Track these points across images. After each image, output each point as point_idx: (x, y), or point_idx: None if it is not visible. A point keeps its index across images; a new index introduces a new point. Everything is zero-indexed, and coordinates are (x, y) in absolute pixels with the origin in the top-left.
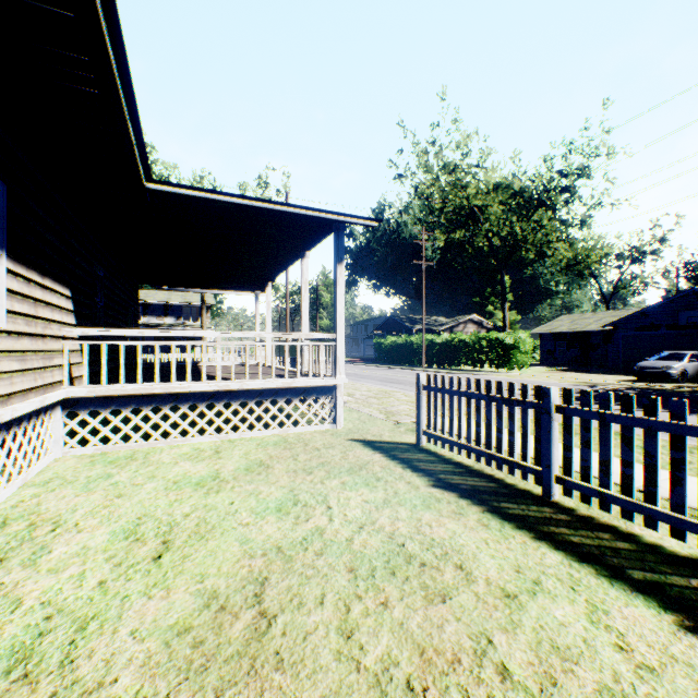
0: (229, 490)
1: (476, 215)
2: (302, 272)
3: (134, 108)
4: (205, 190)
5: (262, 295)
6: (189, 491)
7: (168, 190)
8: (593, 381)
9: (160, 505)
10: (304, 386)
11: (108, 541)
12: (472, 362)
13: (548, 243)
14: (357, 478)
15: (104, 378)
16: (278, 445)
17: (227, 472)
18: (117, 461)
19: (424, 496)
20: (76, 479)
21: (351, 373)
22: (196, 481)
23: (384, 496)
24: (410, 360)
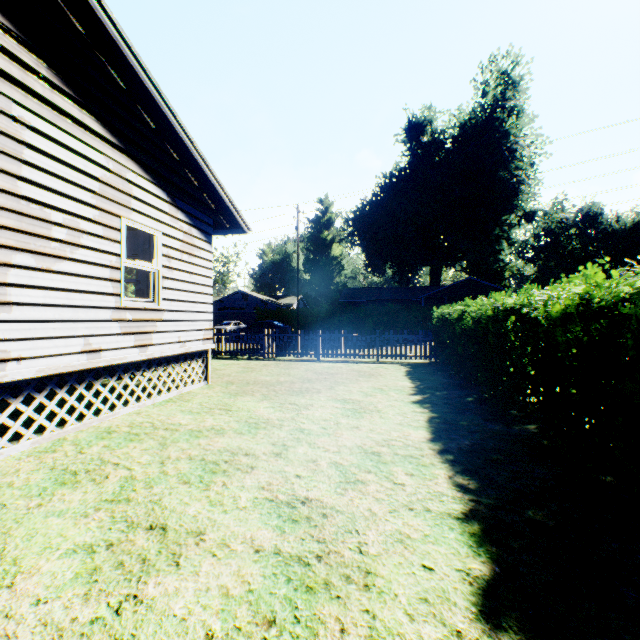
0: None
1: None
2: None
3: None
4: None
5: None
6: None
7: None
8: None
9: None
10: None
11: None
12: None
13: None
14: None
15: None
16: None
17: None
18: None
19: None
20: None
21: None
22: None
23: None
24: None
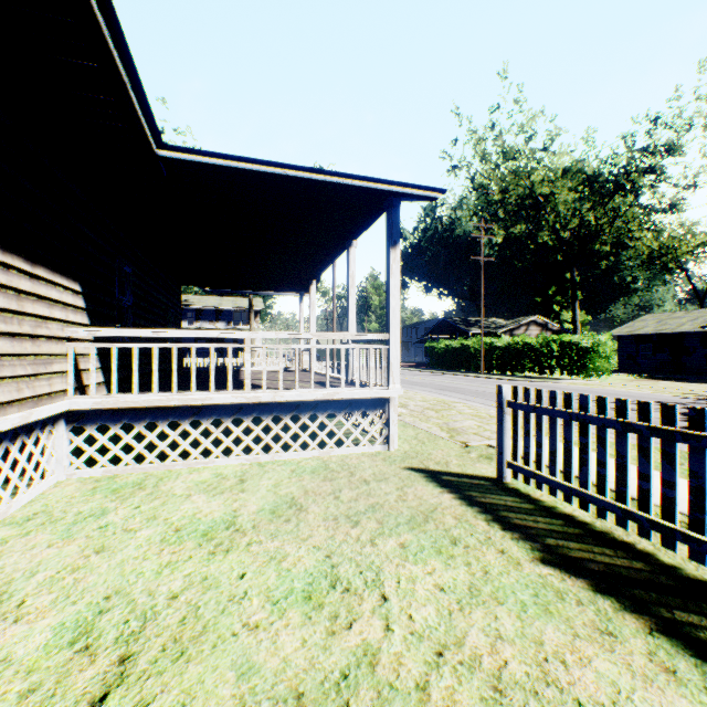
0: (243, 548)
1: (541, 204)
2: (348, 263)
3: (113, 18)
4: (228, 156)
5: (306, 295)
6: (190, 547)
7: (183, 158)
8: (700, 392)
9: (144, 572)
10: (350, 398)
11: (44, 647)
12: (540, 368)
13: (627, 233)
14: (422, 537)
15: (113, 387)
16: (317, 473)
17: (246, 516)
18: (121, 490)
19: (534, 584)
20: (63, 516)
21: (402, 379)
22: (204, 529)
23: (468, 579)
24: (466, 365)
